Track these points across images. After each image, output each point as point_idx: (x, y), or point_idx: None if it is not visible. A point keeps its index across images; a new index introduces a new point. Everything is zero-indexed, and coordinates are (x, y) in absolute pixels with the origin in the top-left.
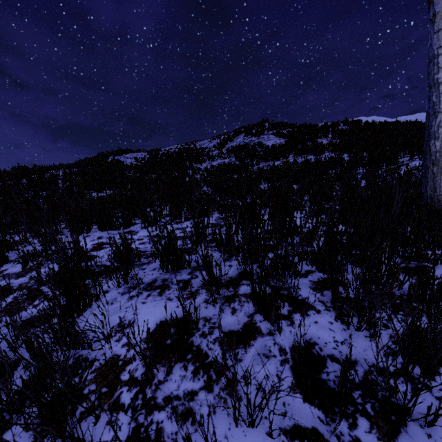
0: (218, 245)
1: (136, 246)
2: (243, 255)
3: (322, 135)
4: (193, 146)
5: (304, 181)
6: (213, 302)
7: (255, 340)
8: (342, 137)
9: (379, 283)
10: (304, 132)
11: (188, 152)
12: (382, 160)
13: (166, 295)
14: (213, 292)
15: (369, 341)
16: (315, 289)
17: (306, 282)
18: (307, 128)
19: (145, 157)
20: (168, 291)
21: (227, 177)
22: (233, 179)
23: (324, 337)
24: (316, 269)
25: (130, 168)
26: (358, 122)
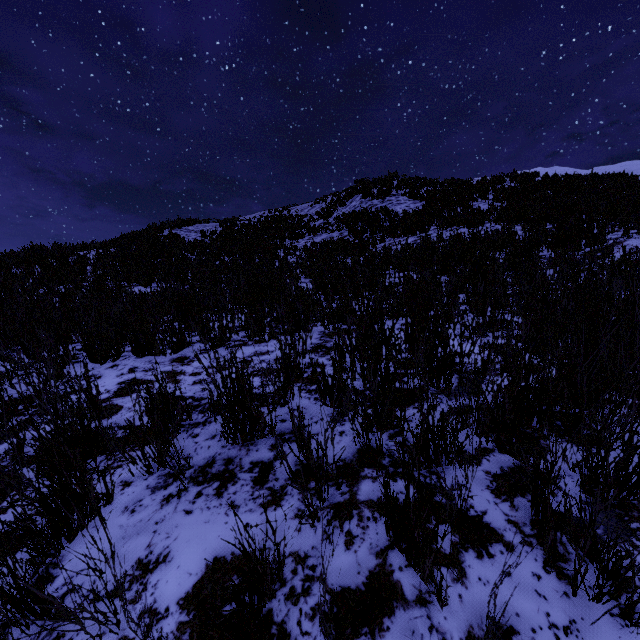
0: (322, 393)
1: (188, 387)
2: (365, 424)
3: (478, 195)
4: (287, 213)
5: (456, 272)
6: (311, 519)
7: (391, 615)
8: (510, 199)
9: (622, 488)
10: (451, 191)
11: (278, 222)
12: (579, 237)
13: (229, 495)
14: (311, 501)
15: (622, 628)
16: (498, 493)
17: (481, 476)
18: (456, 185)
19: (216, 231)
20: (232, 487)
21: (336, 261)
22: (345, 265)
23: (529, 613)
24: (495, 446)
25: (194, 247)
26: (532, 176)
